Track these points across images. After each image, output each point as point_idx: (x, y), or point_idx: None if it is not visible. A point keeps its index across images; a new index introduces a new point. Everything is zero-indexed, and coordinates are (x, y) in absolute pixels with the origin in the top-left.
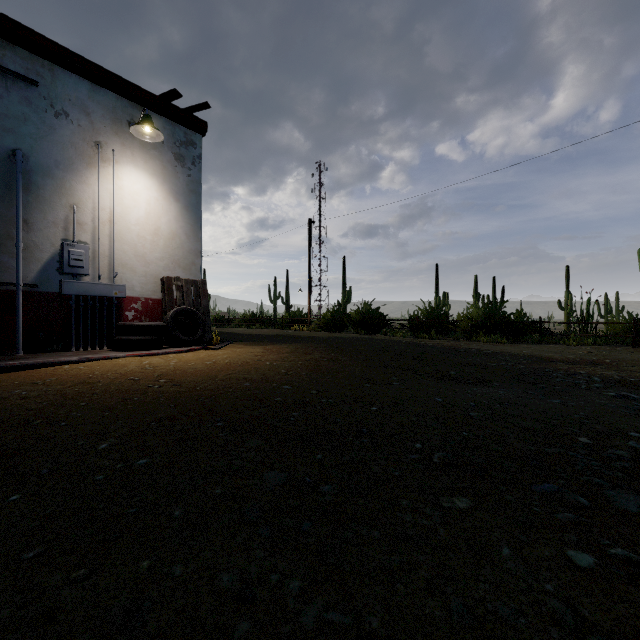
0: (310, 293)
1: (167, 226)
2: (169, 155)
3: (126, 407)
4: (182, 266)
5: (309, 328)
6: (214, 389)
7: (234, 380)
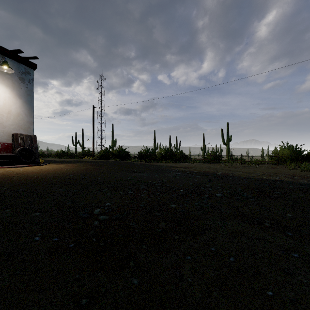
0: (93, 141)
1: (15, 110)
2: (16, 77)
3: (7, 181)
4: (23, 128)
5: (93, 158)
6: (42, 176)
7: (50, 174)
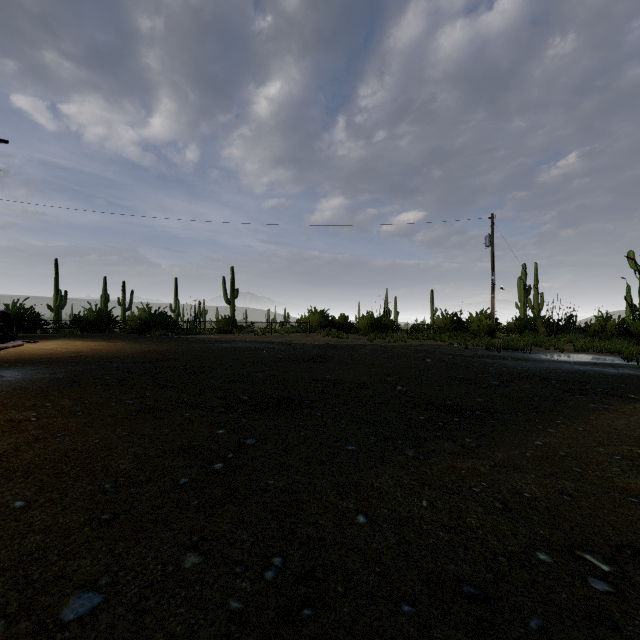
0: None
1: None
2: None
3: (136, 354)
4: None
5: None
6: (139, 350)
7: (135, 348)
